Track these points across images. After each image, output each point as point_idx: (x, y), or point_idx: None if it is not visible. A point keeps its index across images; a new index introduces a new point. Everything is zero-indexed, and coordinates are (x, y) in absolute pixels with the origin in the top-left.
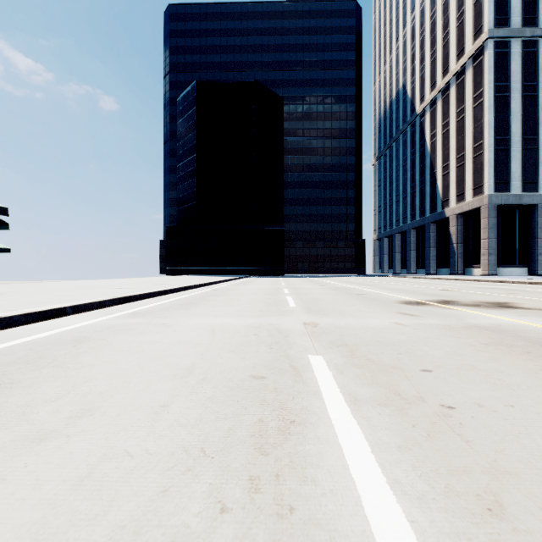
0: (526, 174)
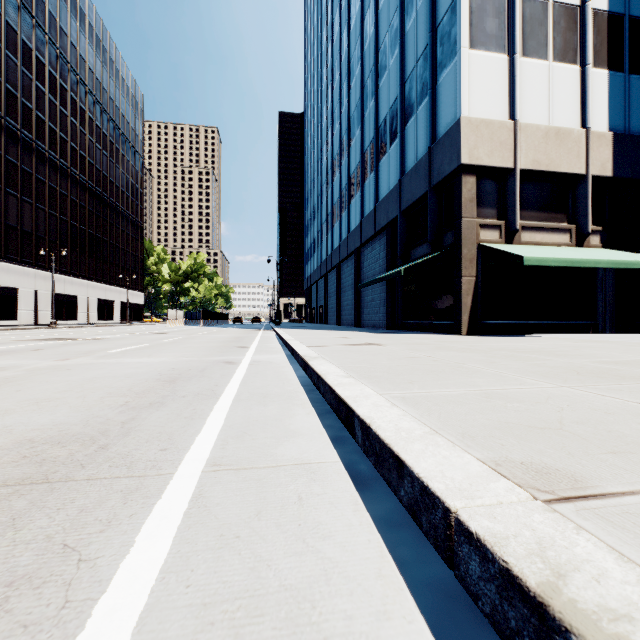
0: None
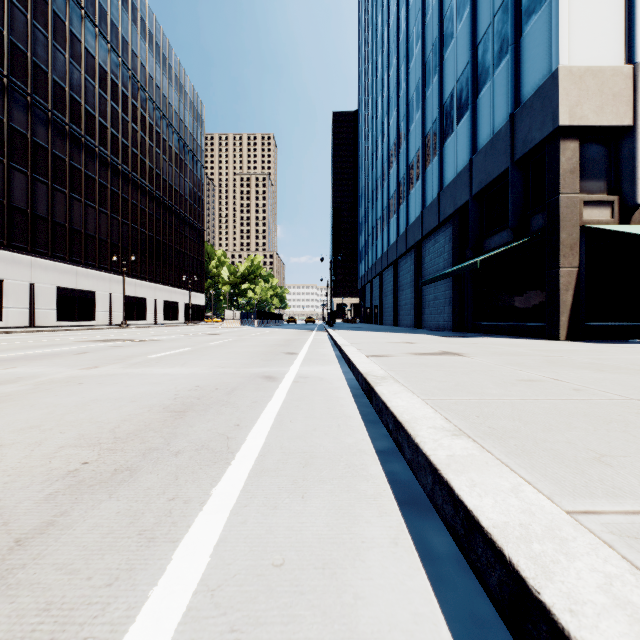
0: None
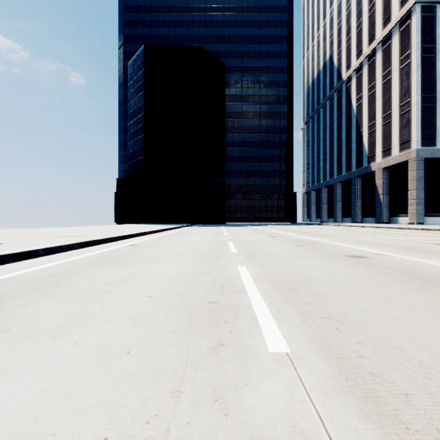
0: None
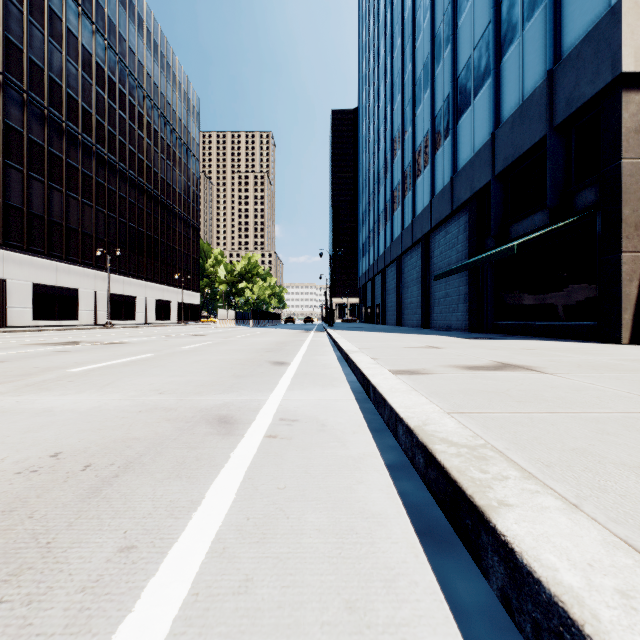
0: None
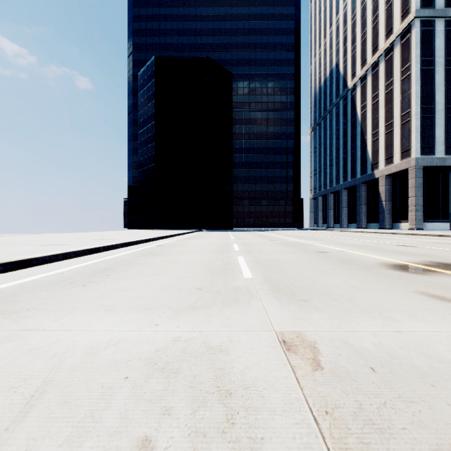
0: (448, 139)
